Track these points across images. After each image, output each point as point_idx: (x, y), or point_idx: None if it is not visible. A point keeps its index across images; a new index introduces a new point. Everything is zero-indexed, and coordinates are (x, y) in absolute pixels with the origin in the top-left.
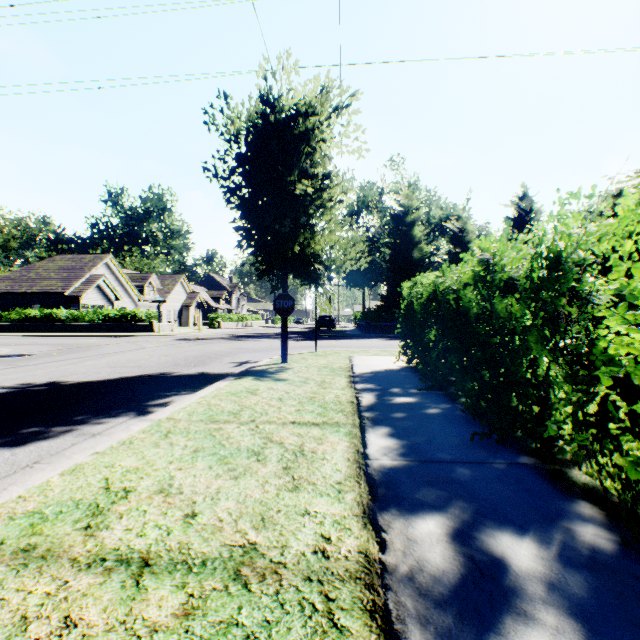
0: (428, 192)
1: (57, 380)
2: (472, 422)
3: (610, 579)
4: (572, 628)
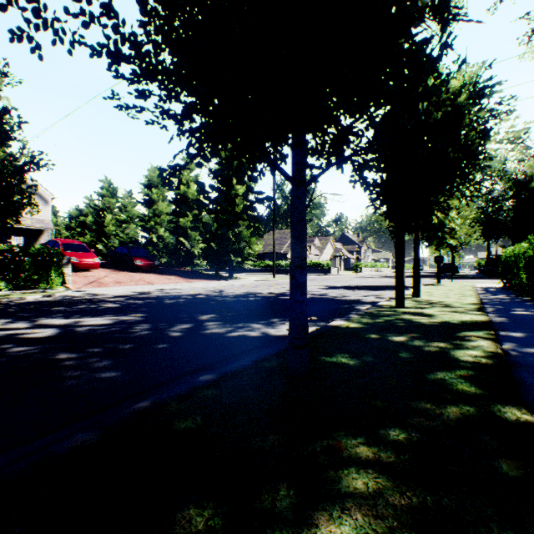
0: None
1: (358, 285)
2: (512, 292)
3: (512, 296)
4: (501, 296)
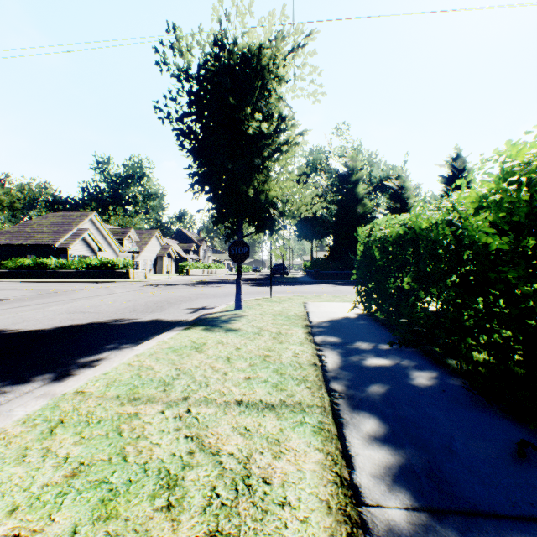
0: (370, 155)
1: (3, 328)
2: (487, 404)
3: None
4: None
